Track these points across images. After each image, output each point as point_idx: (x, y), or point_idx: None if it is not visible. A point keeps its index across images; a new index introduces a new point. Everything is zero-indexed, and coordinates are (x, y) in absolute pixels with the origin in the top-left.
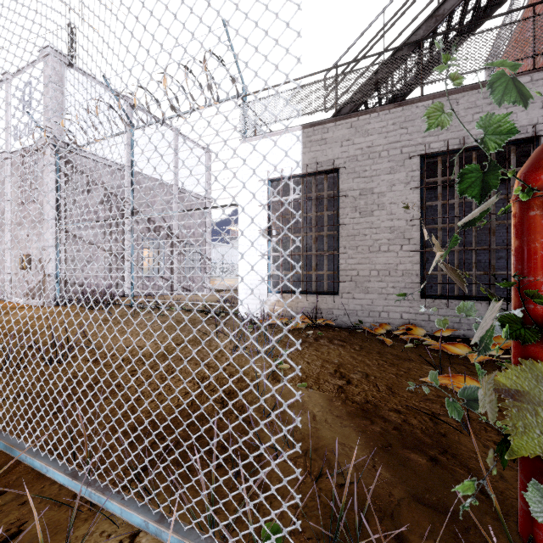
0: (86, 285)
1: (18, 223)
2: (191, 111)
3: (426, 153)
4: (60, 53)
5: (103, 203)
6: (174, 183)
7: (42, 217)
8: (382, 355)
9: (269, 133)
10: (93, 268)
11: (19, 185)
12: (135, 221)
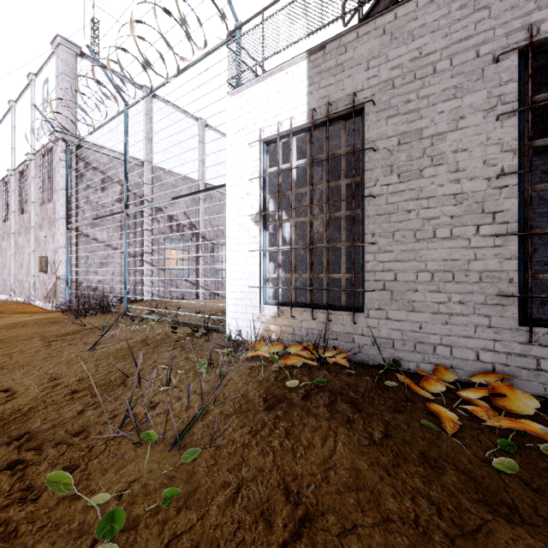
0: (101, 288)
1: (39, 225)
2: (178, 71)
3: (532, 41)
4: (71, 43)
5: (119, 201)
6: (200, 179)
7: (56, 217)
8: (431, 470)
9: (263, 75)
10: (109, 270)
11: (40, 186)
12: (155, 219)
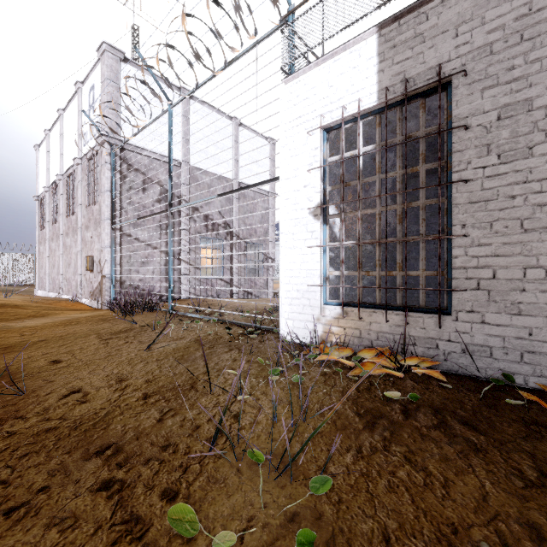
0: (142, 287)
1: (86, 226)
2: (225, 64)
3: None
4: (115, 49)
5: (158, 201)
6: (234, 178)
7: (101, 218)
8: None
9: (323, 57)
10: (149, 269)
11: (86, 188)
12: (192, 219)
